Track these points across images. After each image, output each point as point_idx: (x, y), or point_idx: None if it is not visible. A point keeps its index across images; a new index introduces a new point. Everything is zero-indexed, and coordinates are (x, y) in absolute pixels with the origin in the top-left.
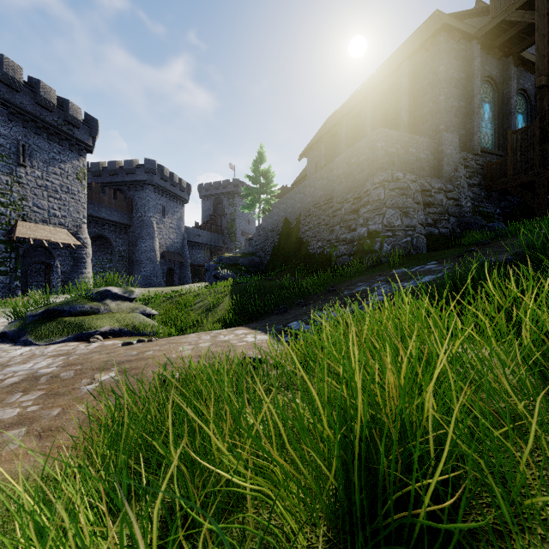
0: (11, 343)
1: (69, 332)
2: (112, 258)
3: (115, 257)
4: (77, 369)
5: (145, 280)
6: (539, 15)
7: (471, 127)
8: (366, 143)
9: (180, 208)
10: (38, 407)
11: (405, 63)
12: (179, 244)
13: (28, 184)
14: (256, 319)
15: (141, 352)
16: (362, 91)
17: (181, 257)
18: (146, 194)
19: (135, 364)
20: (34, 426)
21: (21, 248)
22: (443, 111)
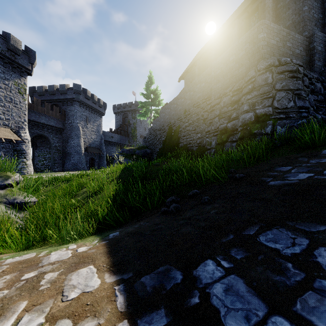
0: None
1: None
2: (50, 151)
3: (52, 150)
4: None
5: (73, 166)
6: None
7: None
8: (246, 39)
9: (99, 119)
10: None
11: None
12: (98, 142)
13: None
14: (138, 214)
15: None
16: (227, 23)
17: (99, 151)
18: (74, 107)
19: None
20: None
21: None
22: (306, 19)
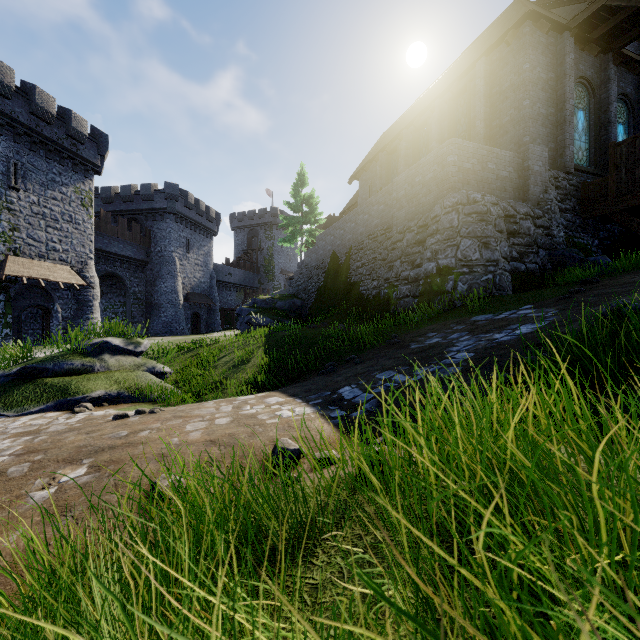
0: None
1: (49, 398)
2: (126, 301)
3: (129, 300)
4: (36, 460)
5: (165, 328)
6: None
7: (562, 139)
8: (434, 158)
9: (208, 242)
10: None
11: (480, 61)
12: (207, 285)
13: (21, 210)
14: (296, 380)
15: (134, 431)
16: (426, 98)
17: (209, 300)
18: (166, 224)
19: (118, 453)
20: None
21: (12, 288)
22: (527, 119)
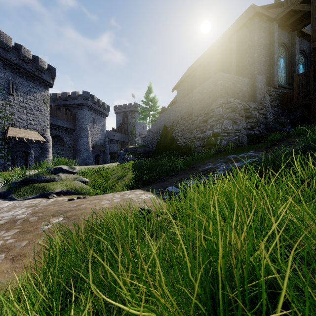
0: (2, 199)
1: (36, 192)
2: (64, 148)
3: (65, 148)
4: (40, 215)
5: (83, 161)
6: (313, 6)
7: (272, 72)
8: (212, 81)
9: (103, 120)
10: (13, 240)
11: (234, 34)
12: (103, 140)
13: (15, 105)
14: (147, 184)
15: (79, 205)
16: (209, 51)
17: (104, 148)
18: (83, 111)
19: (74, 212)
20: (10, 253)
21: (10, 142)
22: (256, 62)
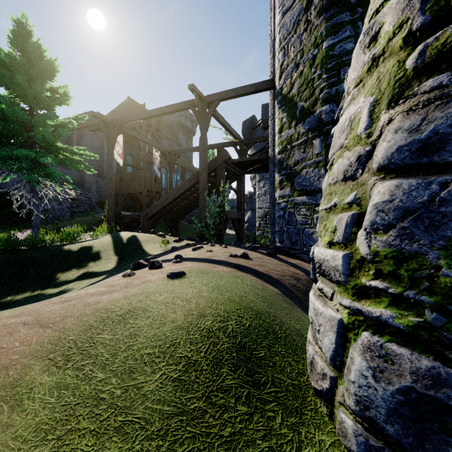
0: None
1: None
2: None
3: None
4: None
5: None
6: None
7: (103, 167)
8: None
9: None
10: None
11: (75, 130)
12: None
13: None
14: None
15: None
16: None
17: None
18: None
19: None
20: None
21: None
22: (90, 159)
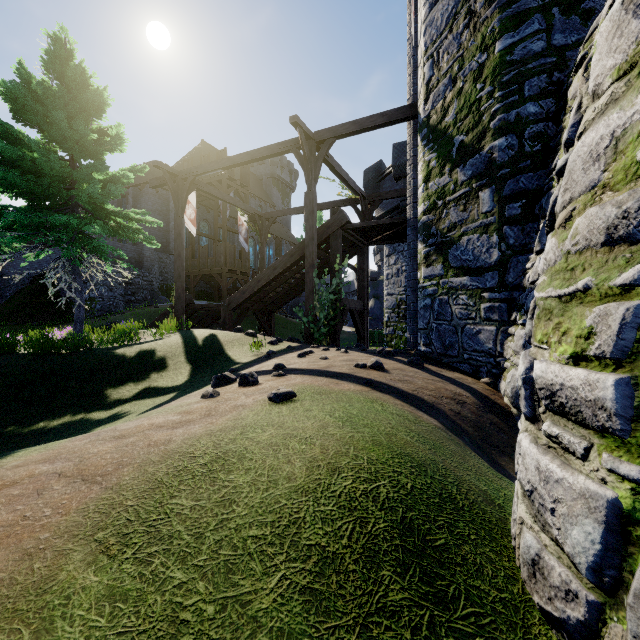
0: None
1: None
2: None
3: None
4: None
5: None
6: None
7: (169, 239)
8: None
9: None
10: None
11: (131, 188)
12: None
13: None
14: None
15: None
16: None
17: None
18: None
19: None
20: None
21: None
22: (150, 227)
